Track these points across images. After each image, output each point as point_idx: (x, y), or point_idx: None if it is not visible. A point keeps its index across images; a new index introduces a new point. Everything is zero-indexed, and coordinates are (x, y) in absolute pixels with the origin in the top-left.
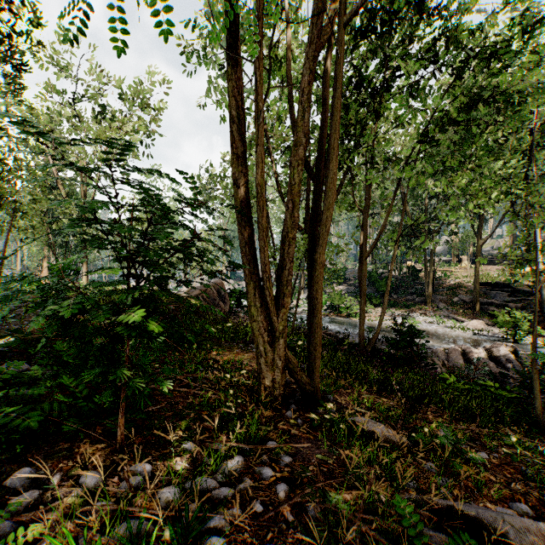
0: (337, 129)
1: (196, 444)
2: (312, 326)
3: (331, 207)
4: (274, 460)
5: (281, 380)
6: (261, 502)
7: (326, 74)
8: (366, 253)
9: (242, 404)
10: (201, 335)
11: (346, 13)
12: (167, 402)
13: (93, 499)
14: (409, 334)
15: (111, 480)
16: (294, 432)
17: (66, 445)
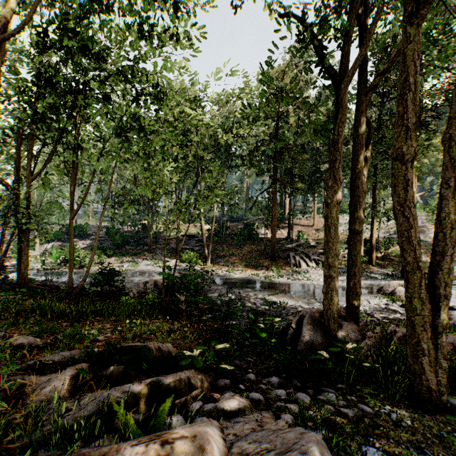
0: None
1: None
2: None
3: None
4: None
5: None
6: None
7: None
8: (72, 214)
9: None
10: None
11: None
12: None
13: None
14: (109, 274)
15: None
16: None
17: None
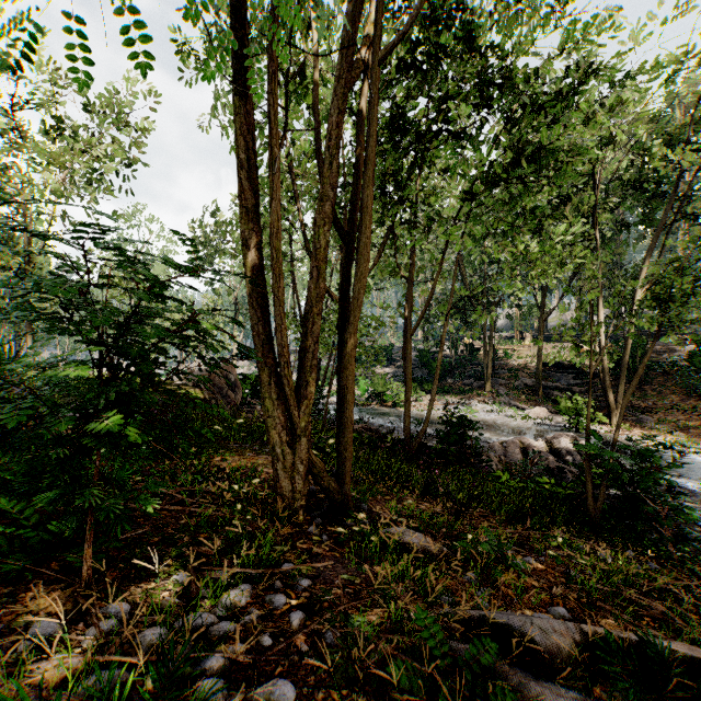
0: (370, 185)
1: (190, 575)
2: (341, 421)
3: (364, 277)
4: (290, 585)
5: (303, 488)
6: (271, 635)
7: (360, 114)
8: (412, 329)
9: (253, 521)
10: (201, 436)
11: (379, 48)
12: (152, 525)
13: (49, 653)
14: (461, 426)
15: (73, 628)
16: (314, 549)
17: (9, 590)
